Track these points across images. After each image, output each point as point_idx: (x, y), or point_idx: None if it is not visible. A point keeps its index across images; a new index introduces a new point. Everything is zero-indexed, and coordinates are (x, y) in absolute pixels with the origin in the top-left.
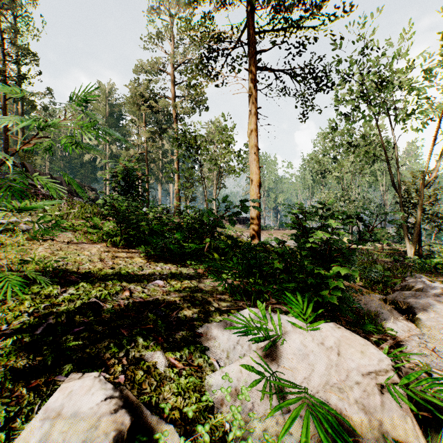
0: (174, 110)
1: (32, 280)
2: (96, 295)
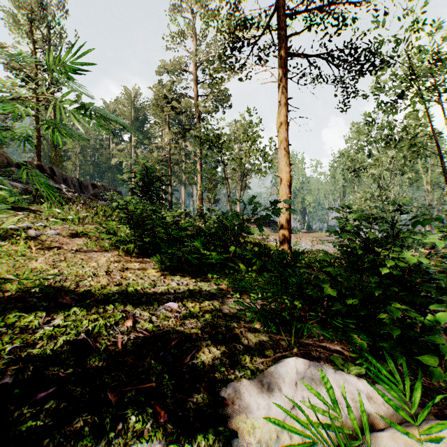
0: (196, 110)
1: (13, 305)
2: (87, 328)
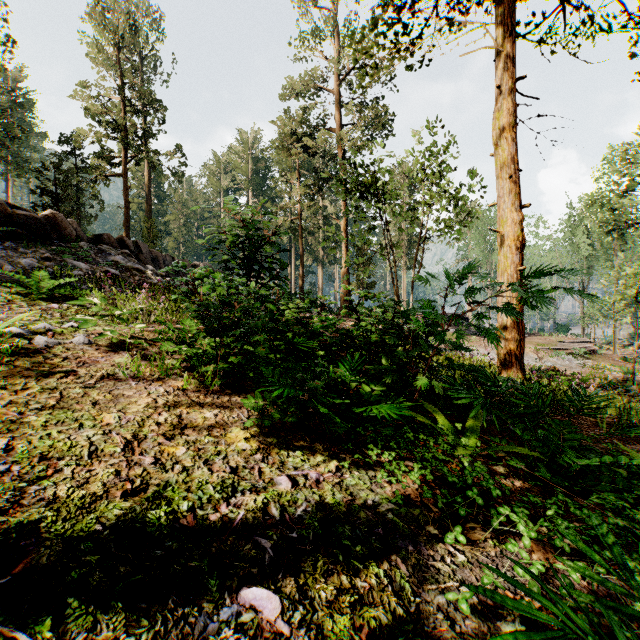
0: (340, 147)
1: None
2: None
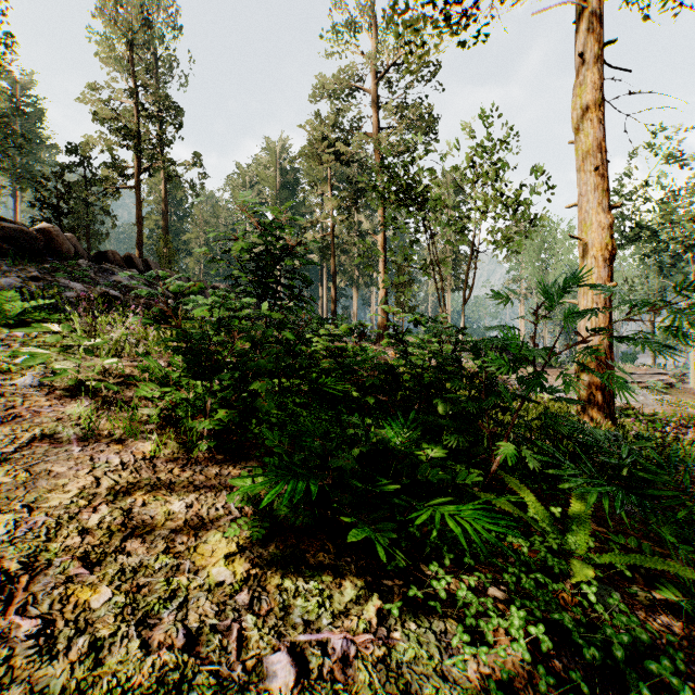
0: (377, 153)
1: None
2: None
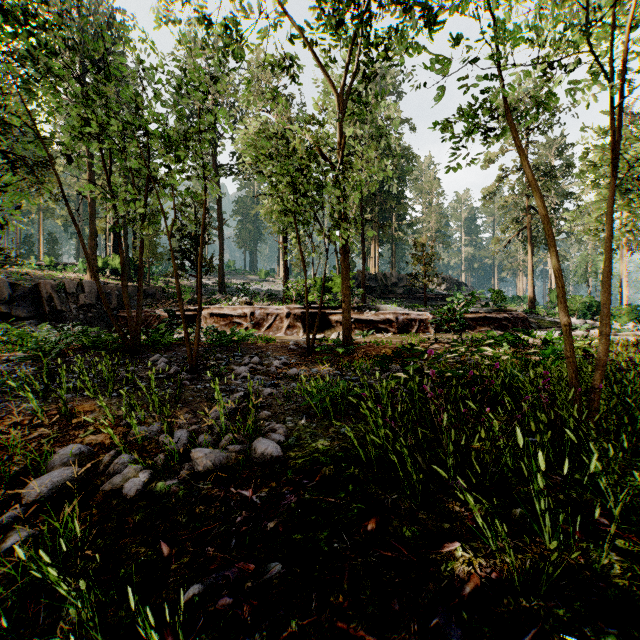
0: None
1: None
2: None
